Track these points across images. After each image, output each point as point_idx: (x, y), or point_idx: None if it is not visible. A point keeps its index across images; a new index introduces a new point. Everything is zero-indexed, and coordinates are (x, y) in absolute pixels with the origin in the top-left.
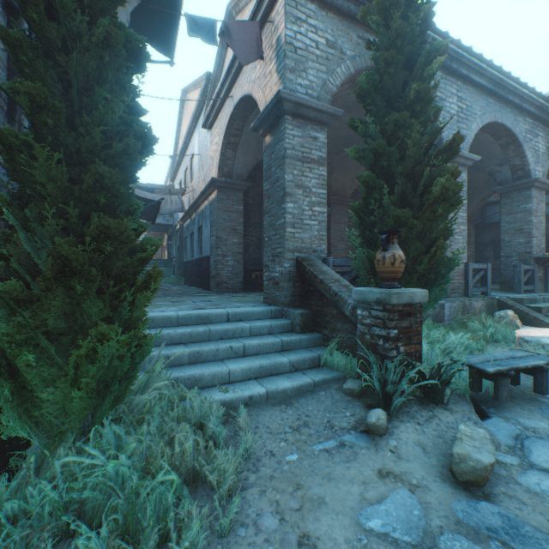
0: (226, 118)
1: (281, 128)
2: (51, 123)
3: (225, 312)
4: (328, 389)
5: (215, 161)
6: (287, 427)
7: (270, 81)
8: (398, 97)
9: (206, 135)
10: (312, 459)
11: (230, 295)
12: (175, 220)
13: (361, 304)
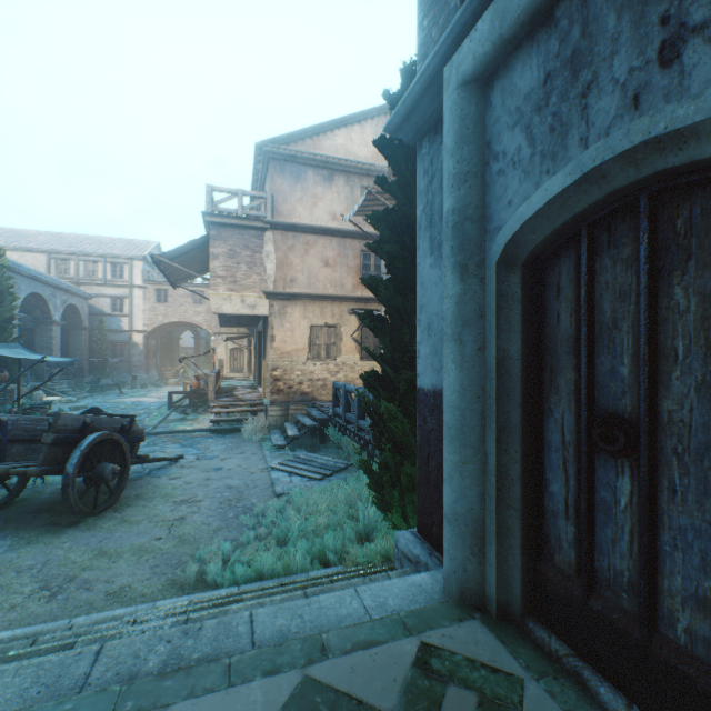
0: None
1: None
2: None
3: None
4: None
5: None
6: None
7: None
8: None
9: None
10: None
11: None
12: None
13: None
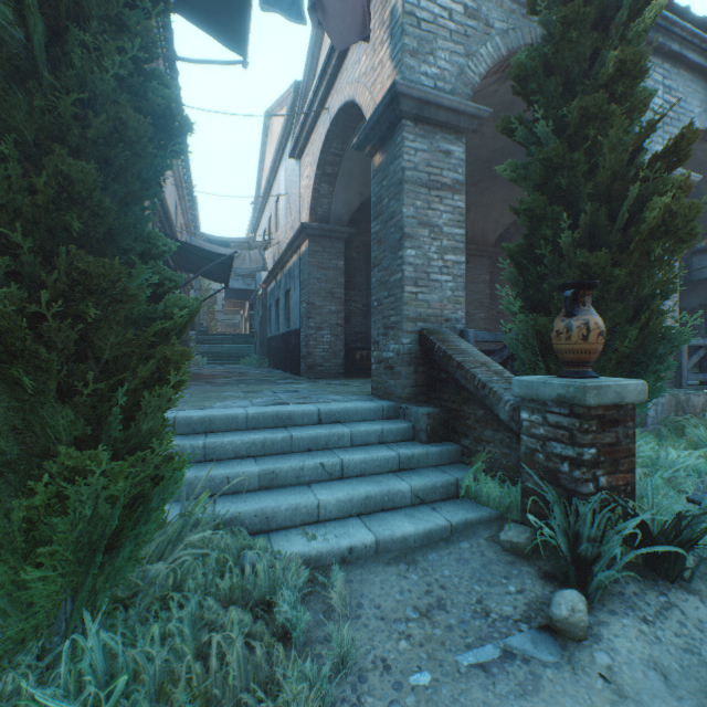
0: (319, 140)
1: (397, 139)
2: None
3: (314, 410)
4: (473, 539)
5: (306, 201)
6: (410, 609)
7: (381, 75)
8: (582, 76)
9: (294, 168)
10: (457, 684)
11: (325, 383)
12: (257, 284)
13: (528, 404)
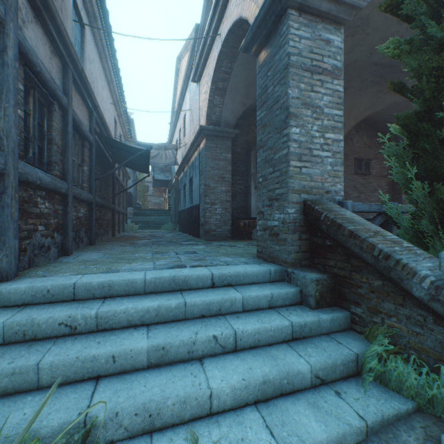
0: (213, 62)
1: (283, 29)
2: None
3: (208, 274)
4: None
5: (203, 110)
6: None
7: None
8: None
9: (195, 90)
10: None
11: (217, 244)
12: (172, 176)
13: None
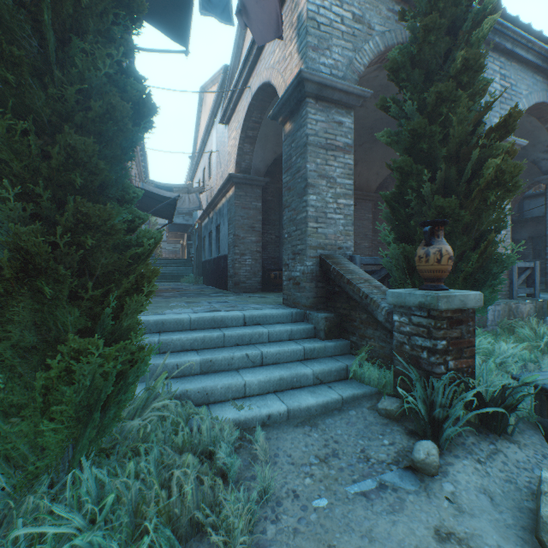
0: (243, 111)
1: (303, 112)
2: (13, 80)
3: (241, 315)
4: (359, 408)
5: (233, 157)
6: (313, 457)
7: (290, 64)
8: (438, 69)
9: (223, 131)
10: (346, 506)
11: (247, 295)
12: (194, 220)
13: (398, 309)
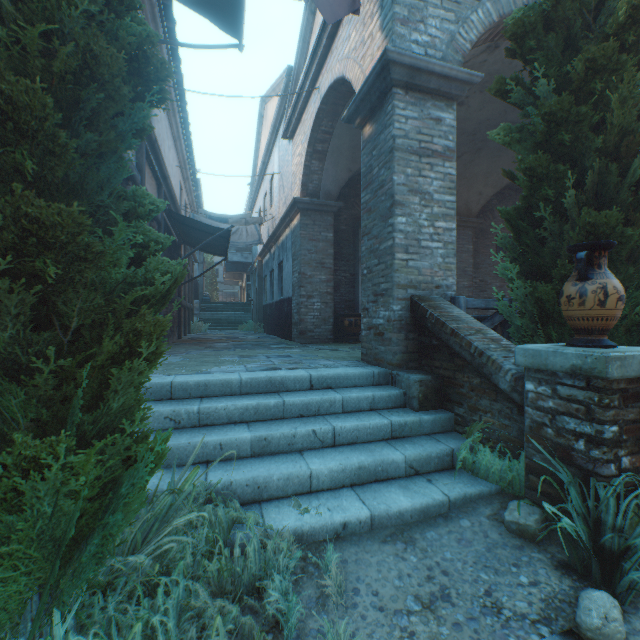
0: (310, 119)
1: (388, 108)
2: None
3: (306, 376)
4: (474, 516)
5: (298, 177)
6: (411, 598)
7: (371, 47)
8: (585, 30)
9: (287, 148)
10: None
11: (316, 347)
12: (253, 257)
13: (534, 374)
